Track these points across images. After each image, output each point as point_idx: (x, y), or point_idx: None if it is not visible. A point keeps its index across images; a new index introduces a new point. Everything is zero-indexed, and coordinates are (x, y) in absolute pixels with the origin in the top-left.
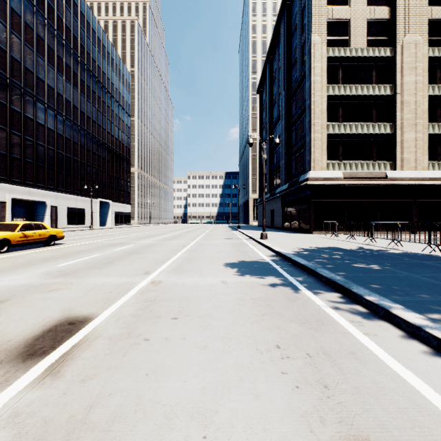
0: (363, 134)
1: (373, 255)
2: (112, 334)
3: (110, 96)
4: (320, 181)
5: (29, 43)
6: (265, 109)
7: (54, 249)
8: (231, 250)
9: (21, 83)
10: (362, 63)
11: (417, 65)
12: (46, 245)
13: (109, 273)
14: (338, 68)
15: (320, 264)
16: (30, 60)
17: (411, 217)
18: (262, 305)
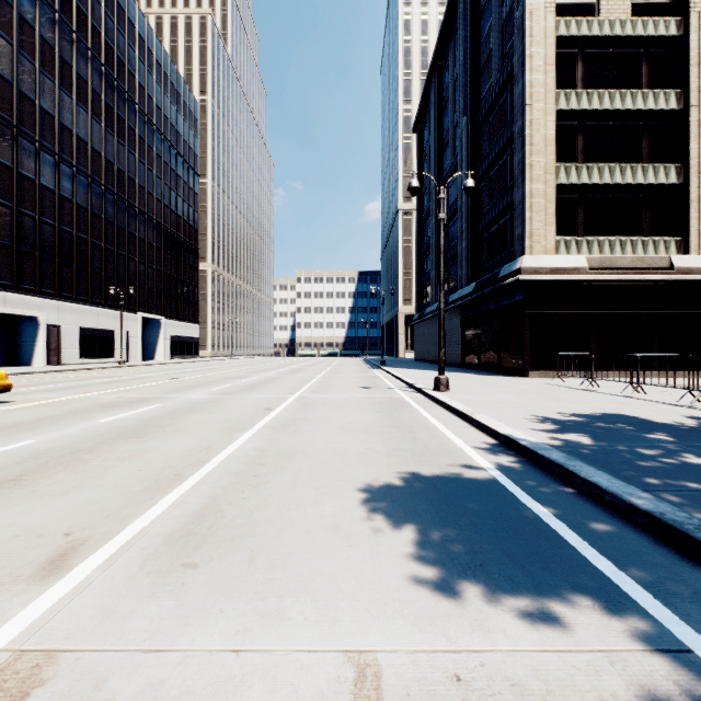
0: (624, 186)
1: None
2: None
3: (162, 137)
4: (543, 275)
5: (4, 30)
6: (428, 157)
7: None
8: (377, 423)
9: None
10: (622, 50)
11: None
12: None
13: None
14: (576, 59)
15: None
16: (6, 60)
17: None
18: None
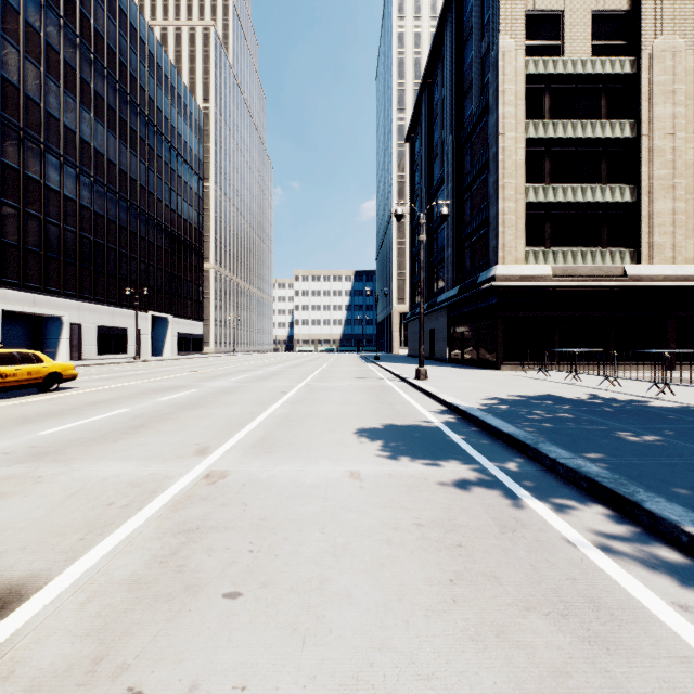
0: (585, 204)
1: (631, 413)
2: (47, 666)
3: (169, 146)
4: (513, 281)
5: (34, 57)
6: (420, 167)
7: (54, 397)
8: (367, 400)
9: (18, 122)
10: (584, 85)
11: (676, 88)
12: (42, 391)
13: (129, 451)
14: (544, 93)
15: (540, 432)
16: (35, 84)
17: (666, 342)
18: (443, 546)
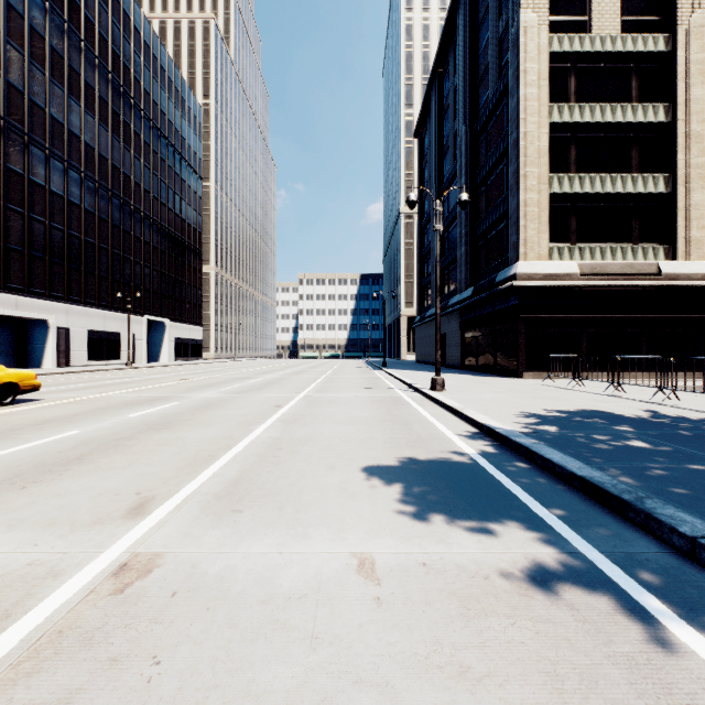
0: (615, 195)
1: None
2: None
3: (166, 142)
4: (537, 280)
5: (16, 41)
6: (429, 162)
7: (1, 414)
8: (377, 418)
9: None
10: (613, 65)
11: None
12: None
13: (29, 508)
14: (569, 74)
15: (629, 475)
16: (18, 70)
17: None
18: None
